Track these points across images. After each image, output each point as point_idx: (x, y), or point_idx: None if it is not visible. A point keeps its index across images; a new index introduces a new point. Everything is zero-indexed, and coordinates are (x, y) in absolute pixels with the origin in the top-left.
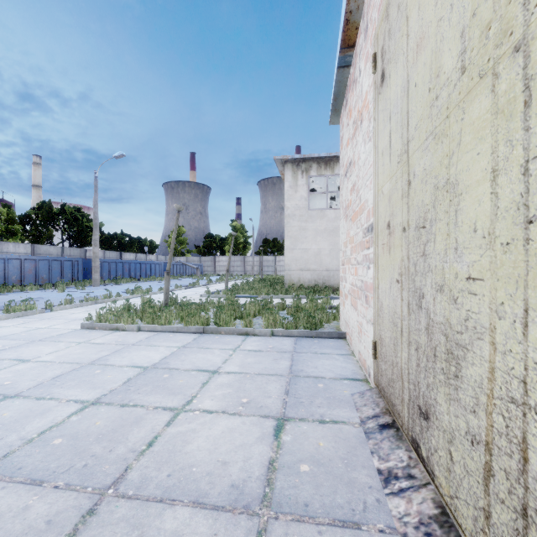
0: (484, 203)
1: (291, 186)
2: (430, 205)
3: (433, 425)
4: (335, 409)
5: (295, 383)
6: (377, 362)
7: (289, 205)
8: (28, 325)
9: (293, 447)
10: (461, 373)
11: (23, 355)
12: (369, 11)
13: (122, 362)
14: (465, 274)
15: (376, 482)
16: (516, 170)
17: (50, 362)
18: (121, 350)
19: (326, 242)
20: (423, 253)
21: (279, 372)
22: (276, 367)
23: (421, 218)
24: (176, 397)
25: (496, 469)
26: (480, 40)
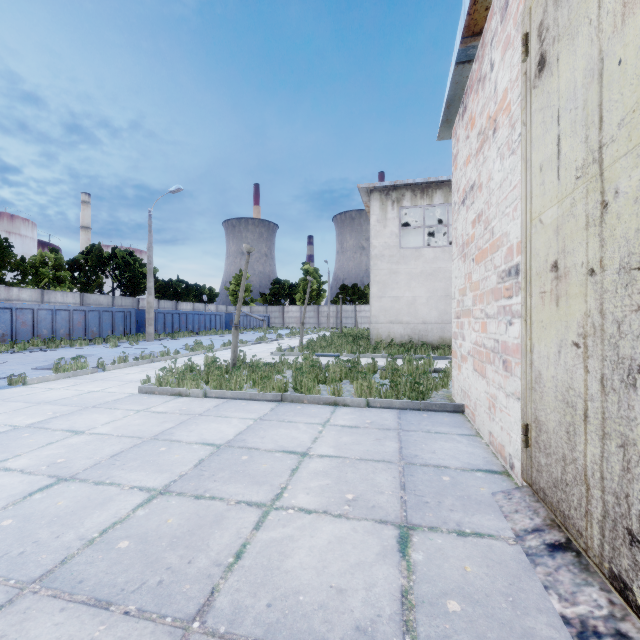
0: None
1: (379, 220)
2: None
3: None
4: (474, 514)
5: (411, 473)
6: (528, 452)
7: (377, 244)
8: (79, 388)
9: (429, 571)
10: None
11: (77, 425)
12: None
13: (189, 437)
14: None
15: (565, 637)
16: None
17: (107, 434)
18: (187, 421)
19: (423, 289)
20: (639, 307)
21: (387, 457)
22: (381, 449)
23: (635, 255)
24: (261, 488)
25: None
26: None
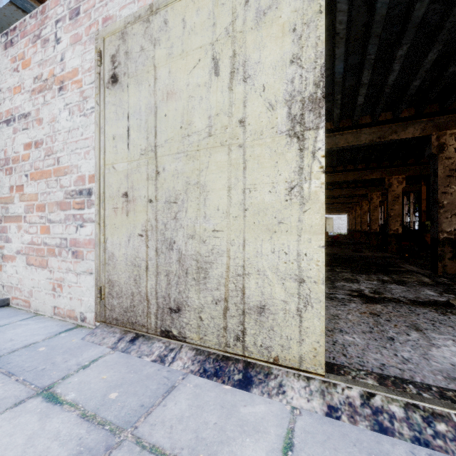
0: (224, 199)
1: None
2: (182, 191)
3: (185, 311)
4: (82, 354)
5: (7, 362)
6: (103, 303)
7: None
8: None
9: (87, 395)
10: (209, 275)
11: None
12: (84, 2)
13: None
14: (212, 229)
15: (158, 366)
16: (240, 190)
17: None
18: None
19: None
20: (175, 218)
21: None
22: None
23: (173, 197)
24: None
25: (230, 306)
26: (221, 129)
